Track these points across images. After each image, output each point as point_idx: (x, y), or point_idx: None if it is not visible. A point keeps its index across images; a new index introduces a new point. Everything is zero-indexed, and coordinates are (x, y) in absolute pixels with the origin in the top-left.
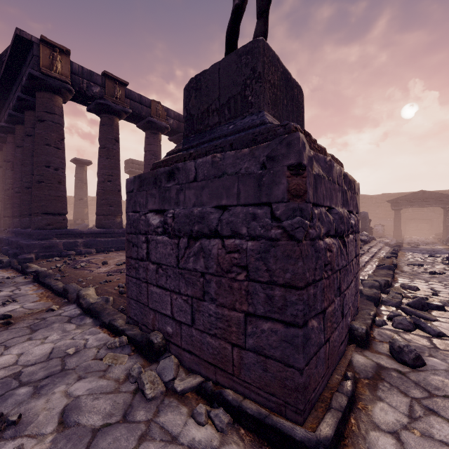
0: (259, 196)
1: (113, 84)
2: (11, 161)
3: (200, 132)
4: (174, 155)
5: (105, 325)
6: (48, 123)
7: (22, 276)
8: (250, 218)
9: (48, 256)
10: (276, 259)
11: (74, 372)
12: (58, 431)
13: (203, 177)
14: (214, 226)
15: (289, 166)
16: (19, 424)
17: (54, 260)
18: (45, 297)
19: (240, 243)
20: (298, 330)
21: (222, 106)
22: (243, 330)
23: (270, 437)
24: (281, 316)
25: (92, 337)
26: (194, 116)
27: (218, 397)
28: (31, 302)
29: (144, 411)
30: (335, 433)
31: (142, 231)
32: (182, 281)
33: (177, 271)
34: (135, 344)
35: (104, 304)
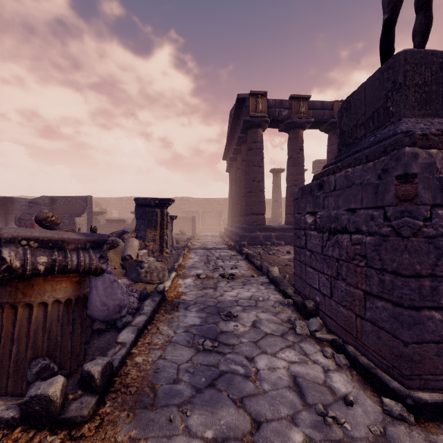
0: (375, 201)
1: (298, 103)
2: (235, 179)
3: (350, 145)
4: (327, 168)
5: (281, 291)
6: (253, 150)
7: (240, 255)
8: (369, 218)
9: (253, 244)
10: (387, 251)
11: (261, 309)
12: (251, 327)
13: (339, 187)
14: (344, 224)
15: (397, 176)
16: (237, 318)
17: (257, 247)
18: (250, 269)
19: (362, 238)
20: (403, 310)
21: (367, 120)
22: (364, 305)
23: (373, 382)
24: (390, 297)
25: (273, 295)
26: (345, 132)
27: (342, 347)
28: (244, 270)
29: (293, 338)
30: (436, 405)
31: (302, 228)
32: (325, 264)
33: (322, 257)
34: (297, 305)
35: (282, 278)
